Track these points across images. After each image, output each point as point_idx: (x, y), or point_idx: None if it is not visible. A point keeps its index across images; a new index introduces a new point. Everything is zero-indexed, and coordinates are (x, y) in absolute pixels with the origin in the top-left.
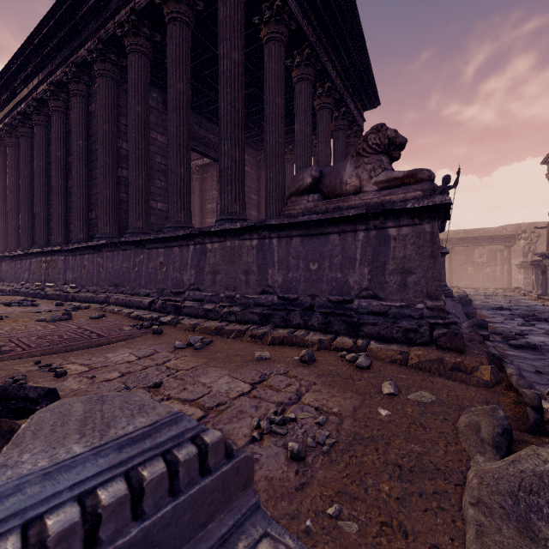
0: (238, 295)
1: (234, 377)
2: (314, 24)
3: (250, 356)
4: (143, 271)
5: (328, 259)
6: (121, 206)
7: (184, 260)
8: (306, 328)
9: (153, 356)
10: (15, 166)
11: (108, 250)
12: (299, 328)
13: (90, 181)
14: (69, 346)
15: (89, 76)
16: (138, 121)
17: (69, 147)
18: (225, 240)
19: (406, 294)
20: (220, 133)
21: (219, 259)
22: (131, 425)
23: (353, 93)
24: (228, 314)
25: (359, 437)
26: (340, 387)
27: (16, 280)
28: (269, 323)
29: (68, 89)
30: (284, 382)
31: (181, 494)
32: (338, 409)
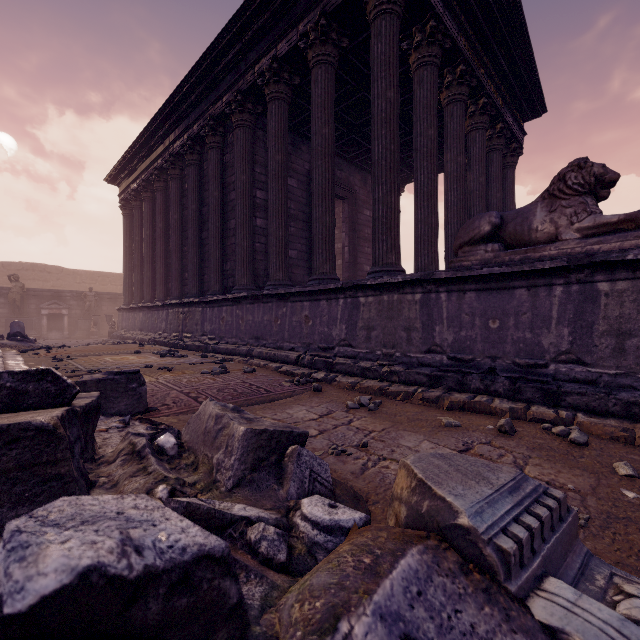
0: (398, 353)
1: (434, 442)
2: (470, 35)
3: (434, 421)
4: (286, 324)
5: (512, 317)
6: (255, 256)
7: (332, 314)
8: (488, 393)
9: (332, 415)
10: (150, 220)
11: (248, 302)
12: (479, 394)
13: (225, 232)
14: (249, 400)
15: (224, 127)
16: (278, 170)
17: (202, 199)
18: (381, 294)
19: (623, 360)
20: (373, 179)
21: (374, 314)
22: (501, 478)
23: (512, 104)
24: (389, 373)
25: (613, 516)
26: (563, 463)
27: (153, 330)
28: (440, 386)
29: (202, 141)
30: (493, 452)
31: (555, 531)
32: (573, 486)
